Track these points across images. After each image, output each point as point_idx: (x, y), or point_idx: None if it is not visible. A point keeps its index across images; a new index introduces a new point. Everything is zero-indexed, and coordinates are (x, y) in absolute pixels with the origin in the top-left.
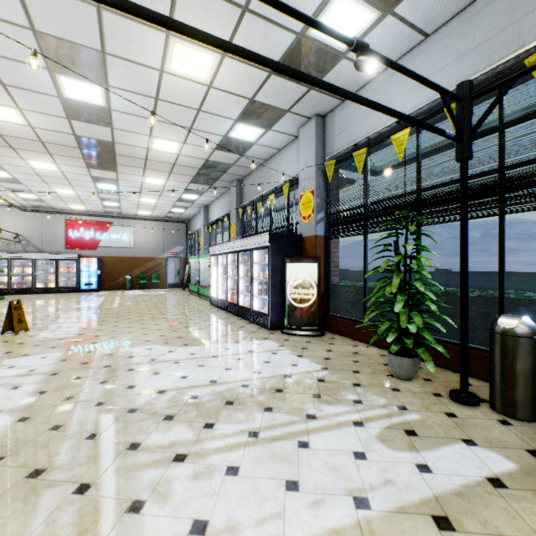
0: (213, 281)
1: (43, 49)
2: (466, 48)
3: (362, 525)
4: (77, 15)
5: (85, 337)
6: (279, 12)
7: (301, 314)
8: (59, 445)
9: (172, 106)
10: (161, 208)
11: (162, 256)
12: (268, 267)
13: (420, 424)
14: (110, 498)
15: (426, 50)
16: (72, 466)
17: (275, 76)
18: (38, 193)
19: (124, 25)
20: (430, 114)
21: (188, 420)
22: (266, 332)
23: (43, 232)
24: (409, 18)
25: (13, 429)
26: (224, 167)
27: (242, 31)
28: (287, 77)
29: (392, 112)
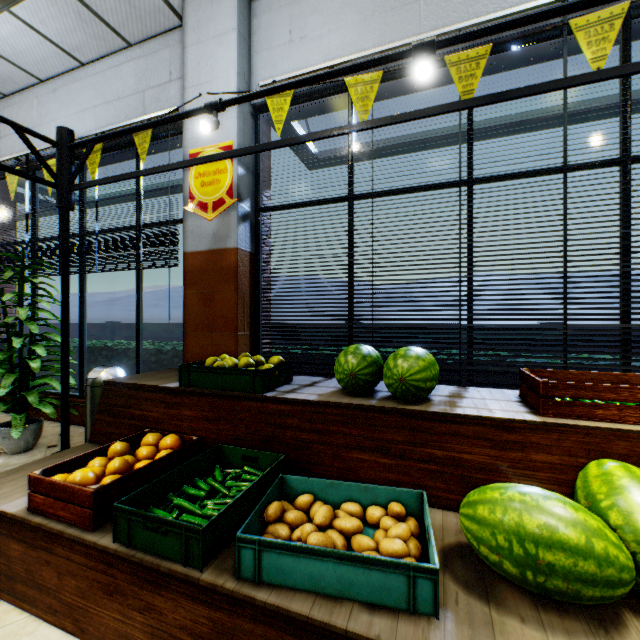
0: None
1: None
2: (112, 96)
3: None
4: None
5: None
6: None
7: None
8: None
9: None
10: None
11: None
12: None
13: None
14: None
15: (84, 79)
16: None
17: None
18: None
19: None
20: None
21: None
22: None
23: None
24: (42, 30)
25: None
26: None
27: None
28: None
29: None
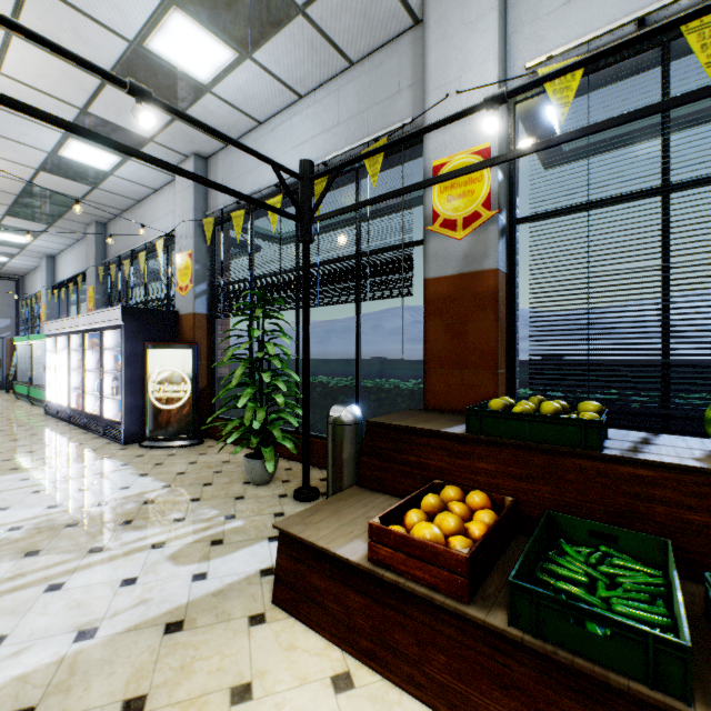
0: (53, 377)
1: None
2: (331, 123)
3: (66, 659)
4: None
5: None
6: (90, 3)
7: (168, 419)
8: None
9: None
10: None
11: None
12: (121, 355)
13: (236, 530)
14: None
15: (301, 112)
16: None
17: (114, 88)
18: None
19: None
20: None
21: None
22: (117, 447)
23: None
24: (273, 70)
25: None
26: (66, 199)
27: (33, 8)
28: None
29: (196, 178)
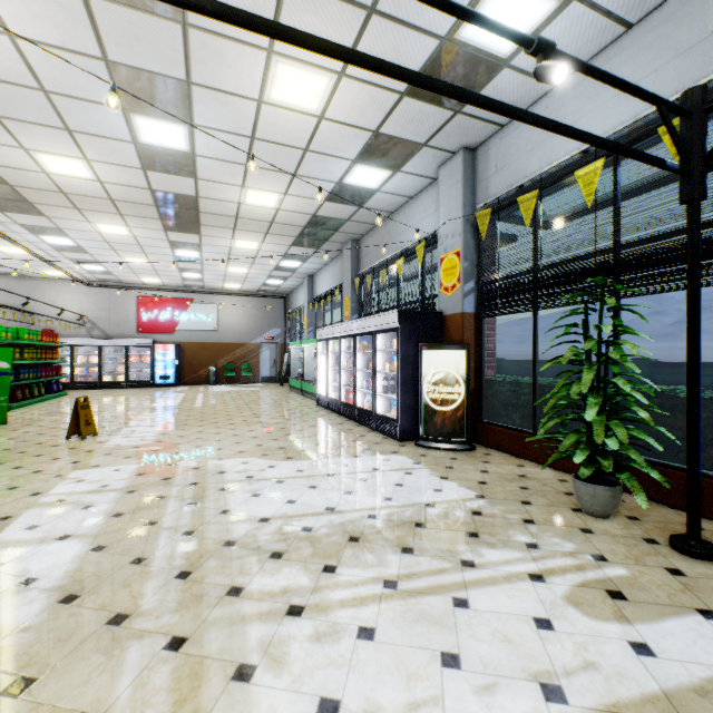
0: (321, 375)
1: (117, 84)
2: (691, 40)
3: None
4: (158, 37)
5: (165, 446)
6: (417, 10)
7: (442, 420)
8: (143, 583)
9: (272, 147)
10: (253, 280)
11: (253, 342)
12: (397, 356)
13: (628, 582)
14: (211, 659)
15: (629, 47)
16: (161, 612)
17: (409, 98)
18: (106, 264)
19: (215, 45)
20: (634, 138)
21: (302, 559)
22: (395, 443)
23: (110, 312)
24: (603, 2)
25: (88, 560)
26: (335, 223)
27: (366, 41)
28: (425, 99)
29: (588, 137)
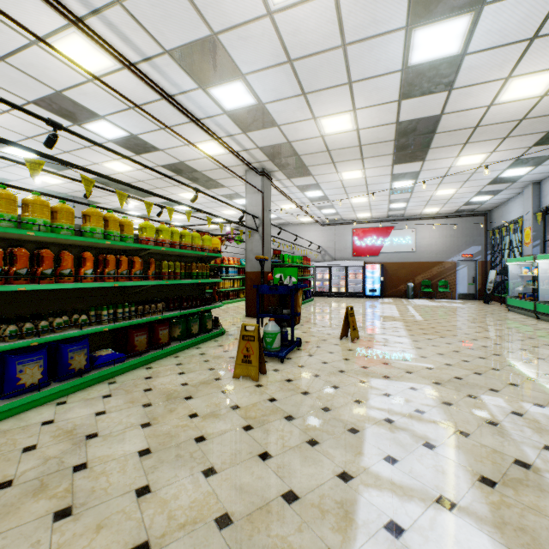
0: None
1: None
2: None
3: None
4: None
5: (434, 364)
6: None
7: None
8: None
9: None
10: (455, 200)
11: (449, 260)
12: None
13: None
14: None
15: None
16: None
17: None
18: (337, 207)
19: None
20: None
21: None
22: None
23: (335, 242)
24: None
25: None
26: None
27: None
28: None
29: None
